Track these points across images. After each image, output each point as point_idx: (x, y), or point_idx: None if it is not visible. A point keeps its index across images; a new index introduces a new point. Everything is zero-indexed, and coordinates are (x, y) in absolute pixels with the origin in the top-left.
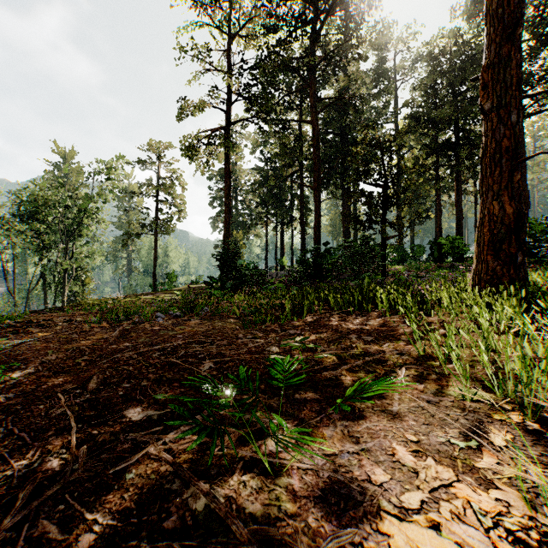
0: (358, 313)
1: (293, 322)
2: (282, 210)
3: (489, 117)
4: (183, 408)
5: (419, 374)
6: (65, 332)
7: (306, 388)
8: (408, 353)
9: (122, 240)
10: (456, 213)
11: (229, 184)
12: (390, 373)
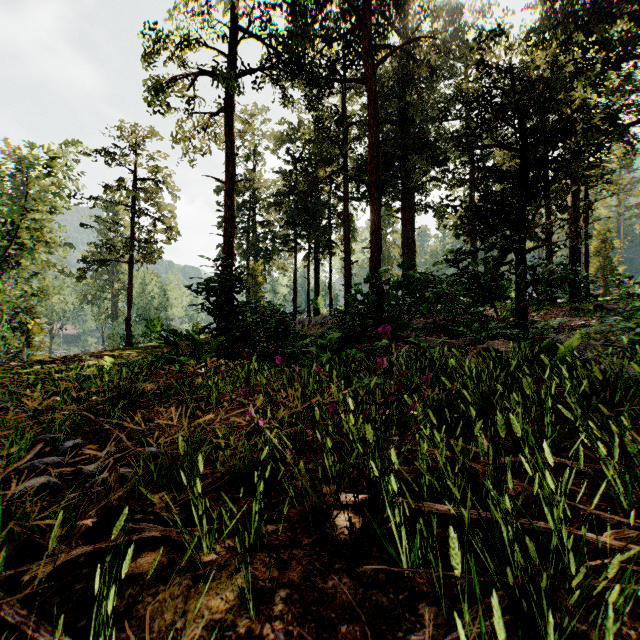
0: None
1: None
2: (316, 230)
3: None
4: None
5: None
6: None
7: None
8: None
9: (78, 269)
10: (570, 232)
11: (233, 172)
12: None
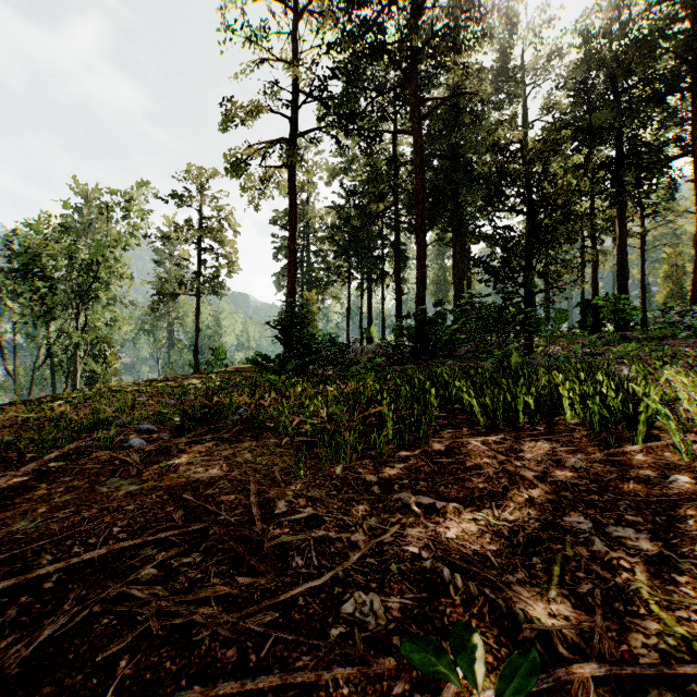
0: (529, 430)
1: (401, 453)
2: (369, 261)
3: None
4: None
5: None
6: None
7: None
8: None
9: (153, 303)
10: (618, 262)
11: (295, 221)
12: None
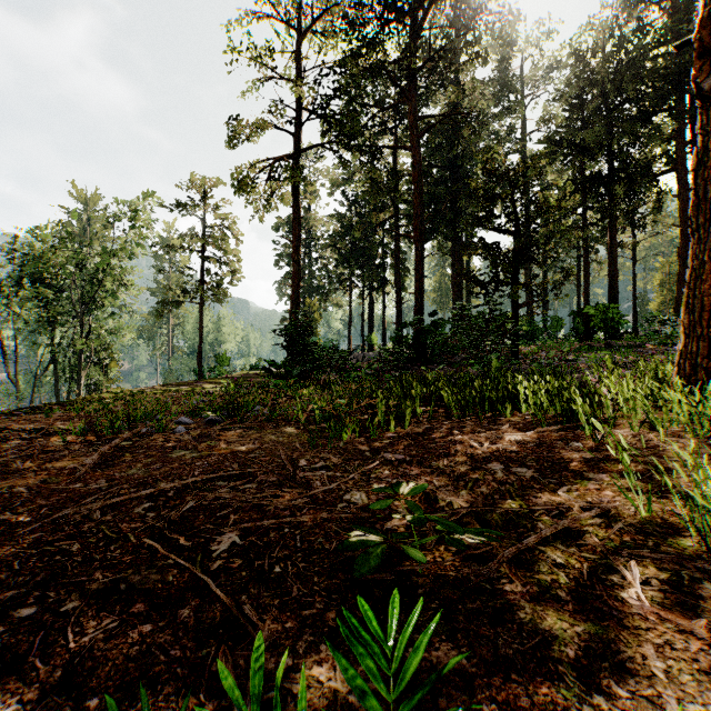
0: (491, 419)
1: (389, 434)
2: (370, 270)
3: (709, 103)
4: (122, 709)
5: (673, 579)
6: (6, 457)
7: (429, 622)
8: (613, 510)
9: (157, 310)
10: (609, 273)
11: (299, 233)
12: (604, 574)
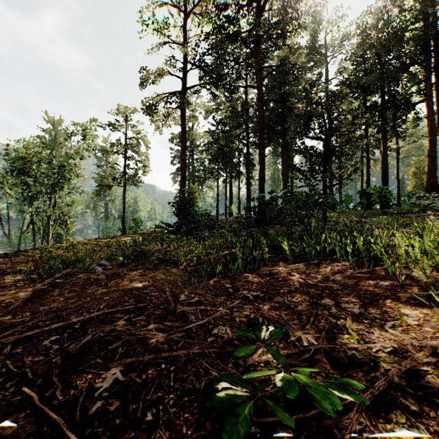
0: (316, 263)
1: (245, 274)
2: (230, 165)
3: None
4: None
5: None
6: None
7: None
8: (438, 347)
9: (97, 191)
10: (382, 167)
11: (185, 141)
12: None
